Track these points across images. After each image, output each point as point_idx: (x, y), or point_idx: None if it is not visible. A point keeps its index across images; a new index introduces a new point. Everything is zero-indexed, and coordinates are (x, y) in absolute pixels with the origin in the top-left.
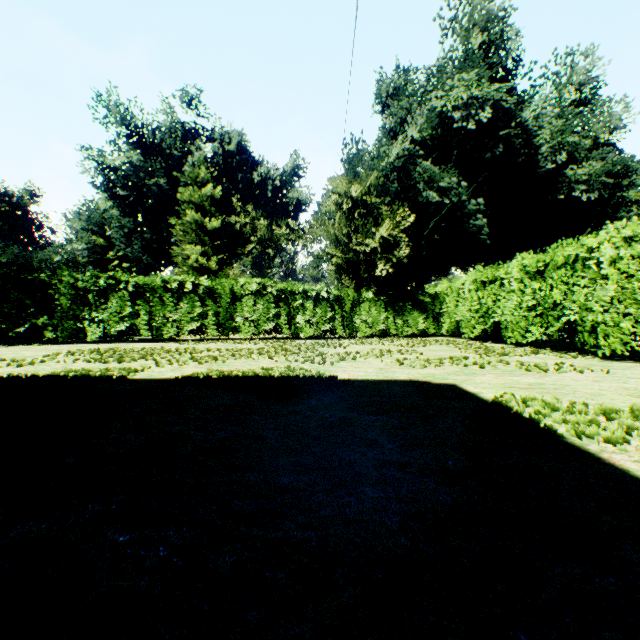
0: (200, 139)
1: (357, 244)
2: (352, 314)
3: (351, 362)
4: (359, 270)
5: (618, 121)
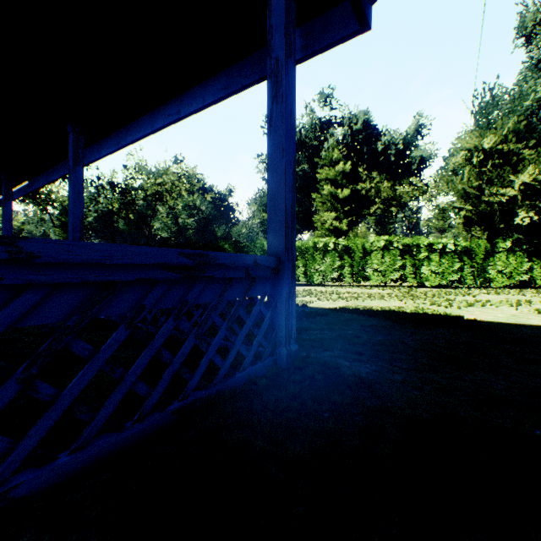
0: (332, 127)
1: (490, 195)
2: (483, 264)
3: (479, 308)
4: (492, 220)
5: None
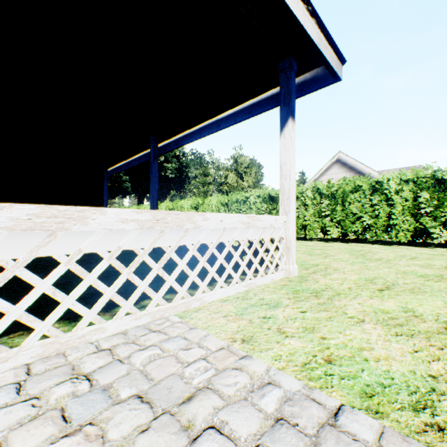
0: None
1: None
2: None
3: None
4: None
5: (182, 149)
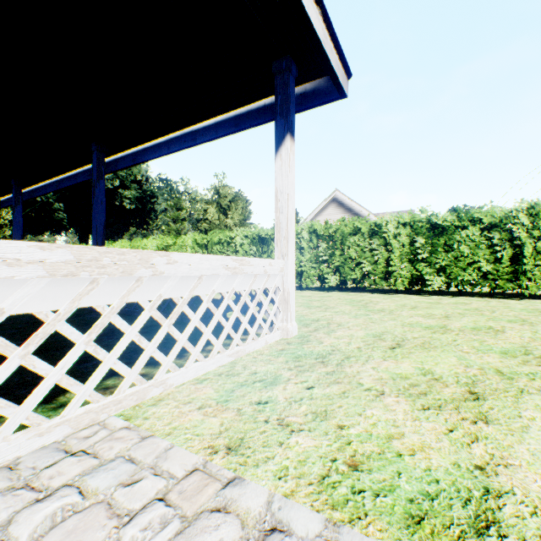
0: None
1: None
2: None
3: None
4: None
5: (146, 172)
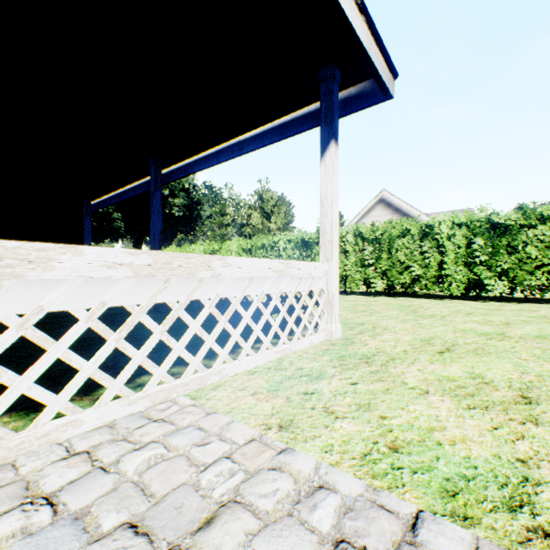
0: None
1: None
2: None
3: None
4: None
5: (193, 180)
